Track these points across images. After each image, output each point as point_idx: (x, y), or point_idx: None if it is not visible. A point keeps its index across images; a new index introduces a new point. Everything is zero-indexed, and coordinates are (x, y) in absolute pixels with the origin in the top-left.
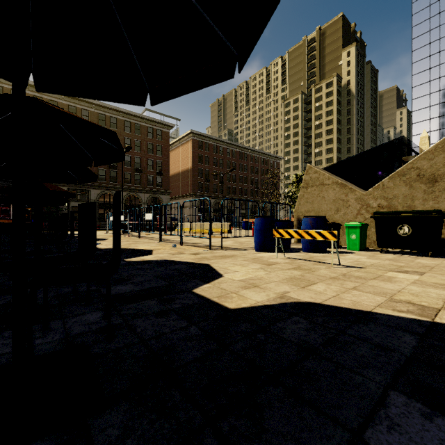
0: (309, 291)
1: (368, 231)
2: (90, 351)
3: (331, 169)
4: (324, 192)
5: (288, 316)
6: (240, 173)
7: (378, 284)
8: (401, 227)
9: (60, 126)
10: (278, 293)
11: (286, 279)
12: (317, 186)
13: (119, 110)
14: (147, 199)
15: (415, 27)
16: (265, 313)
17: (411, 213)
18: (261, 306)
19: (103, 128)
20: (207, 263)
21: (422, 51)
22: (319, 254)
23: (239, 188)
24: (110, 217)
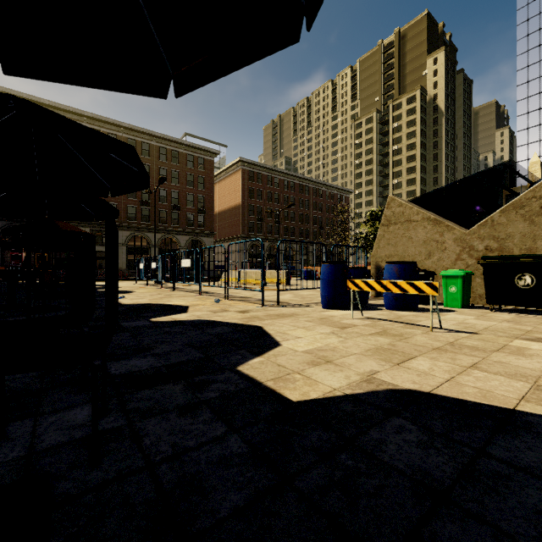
0: (408, 371)
1: (472, 282)
2: (57, 487)
3: (419, 201)
4: (411, 231)
5: (384, 416)
6: (300, 210)
7: (507, 359)
8: (521, 276)
9: (63, 143)
10: (362, 373)
11: (371, 351)
12: (402, 224)
13: (153, 134)
14: (187, 243)
15: (521, 25)
16: (348, 411)
17: (535, 257)
18: (340, 398)
19: (115, 140)
20: (259, 324)
21: (530, 55)
22: (408, 313)
23: (299, 229)
24: (140, 265)
